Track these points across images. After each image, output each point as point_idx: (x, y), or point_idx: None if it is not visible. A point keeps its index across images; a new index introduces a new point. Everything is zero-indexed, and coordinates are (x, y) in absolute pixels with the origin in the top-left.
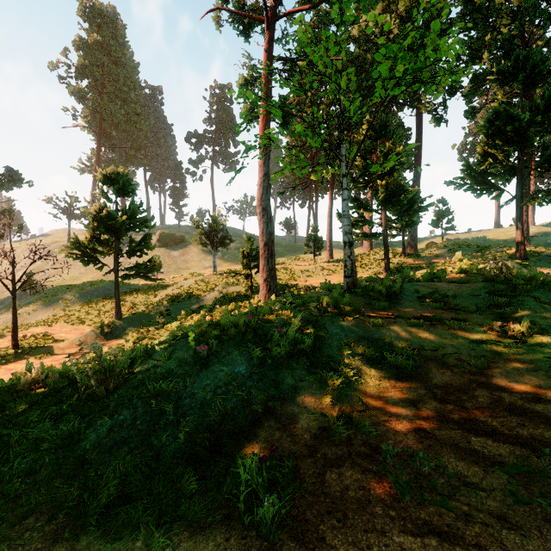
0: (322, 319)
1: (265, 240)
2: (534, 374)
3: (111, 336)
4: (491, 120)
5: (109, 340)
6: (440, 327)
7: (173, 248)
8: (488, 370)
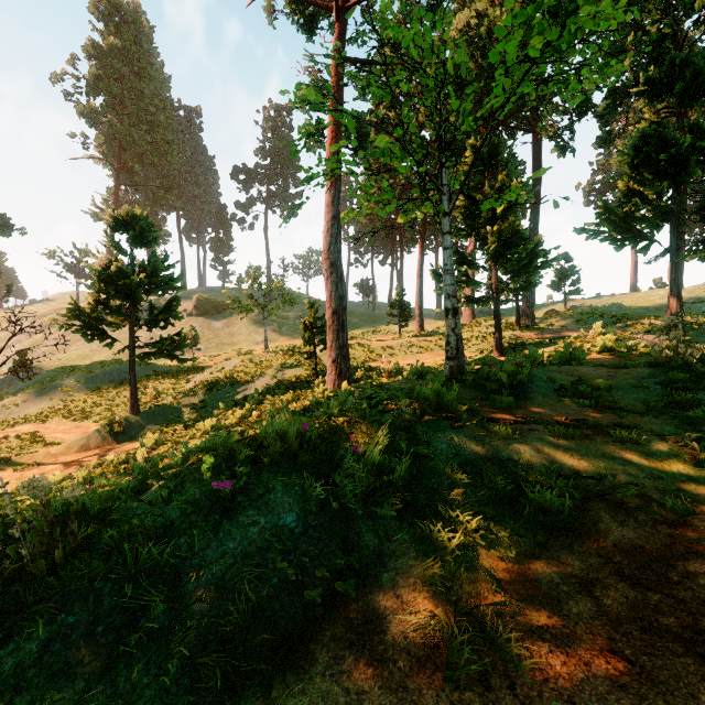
0: (419, 427)
1: (334, 307)
2: None
3: (124, 437)
4: (637, 147)
5: (121, 443)
6: (599, 439)
7: (215, 317)
8: (695, 518)
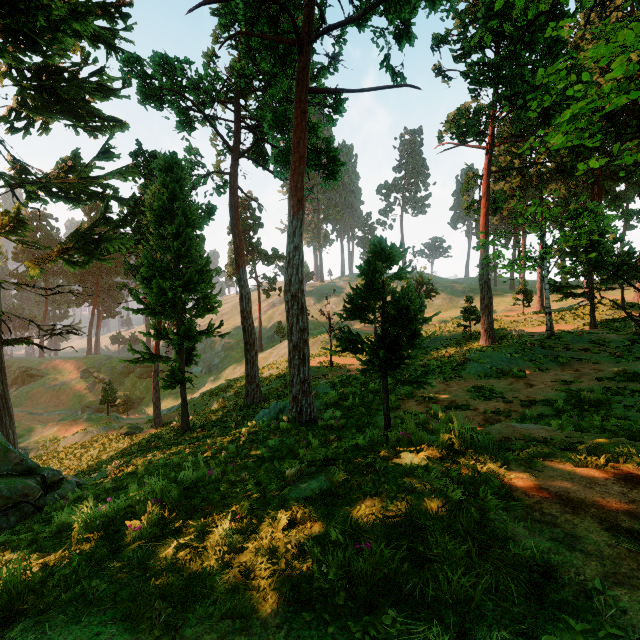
0: (532, 348)
1: (485, 303)
2: (611, 364)
3: None
4: None
5: None
6: (589, 353)
7: None
8: (597, 364)
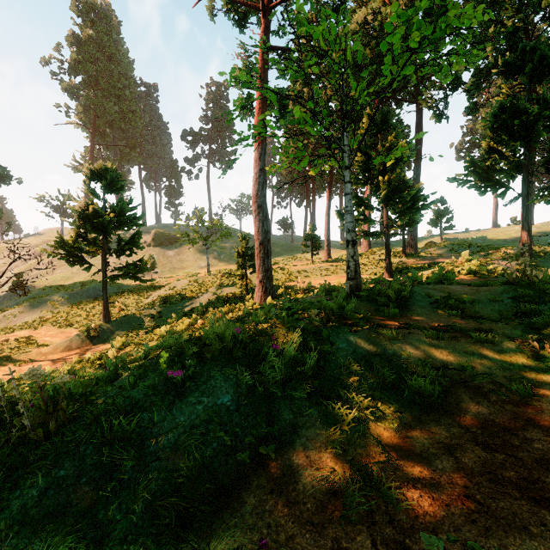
0: (325, 331)
1: (261, 239)
2: None
3: (98, 340)
4: (496, 115)
5: (96, 345)
6: (463, 340)
7: (168, 247)
8: (534, 399)
